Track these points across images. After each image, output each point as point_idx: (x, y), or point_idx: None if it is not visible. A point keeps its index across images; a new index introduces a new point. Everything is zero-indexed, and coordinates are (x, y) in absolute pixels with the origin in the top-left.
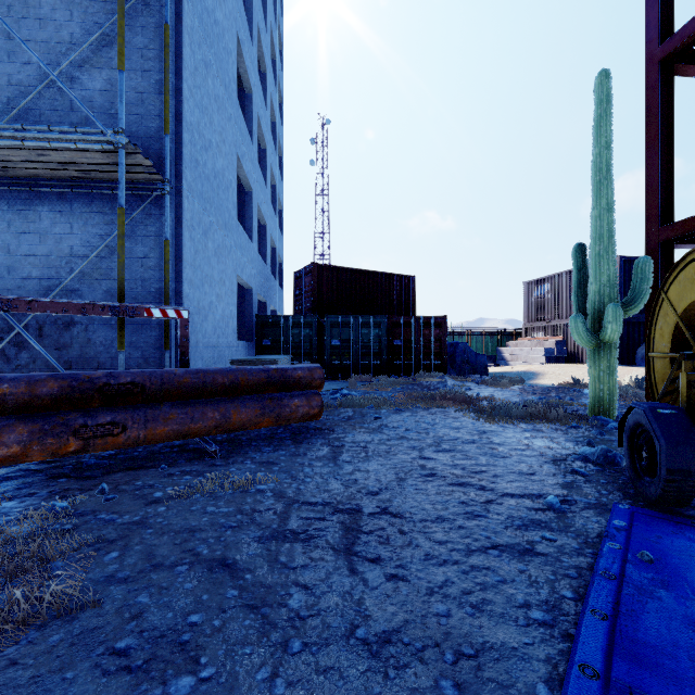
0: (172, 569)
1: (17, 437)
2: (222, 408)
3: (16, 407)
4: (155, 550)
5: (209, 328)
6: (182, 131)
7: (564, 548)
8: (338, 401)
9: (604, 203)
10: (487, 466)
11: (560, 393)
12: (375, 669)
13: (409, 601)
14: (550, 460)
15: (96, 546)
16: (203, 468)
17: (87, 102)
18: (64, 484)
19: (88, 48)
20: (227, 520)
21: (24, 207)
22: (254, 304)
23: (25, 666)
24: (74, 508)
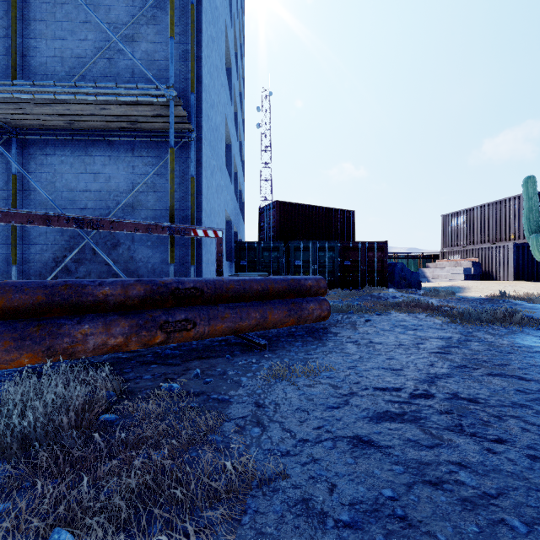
0: (320, 444)
1: (121, 329)
2: (260, 310)
3: (115, 306)
4: (288, 426)
5: (213, 249)
6: (202, 91)
7: None
8: None
9: None
10: (503, 360)
11: (492, 303)
12: None
13: None
14: None
15: (233, 422)
16: (260, 358)
17: (129, 69)
18: (159, 369)
19: (130, 26)
20: (325, 402)
21: (82, 153)
22: (232, 233)
23: (273, 536)
24: (184, 389)
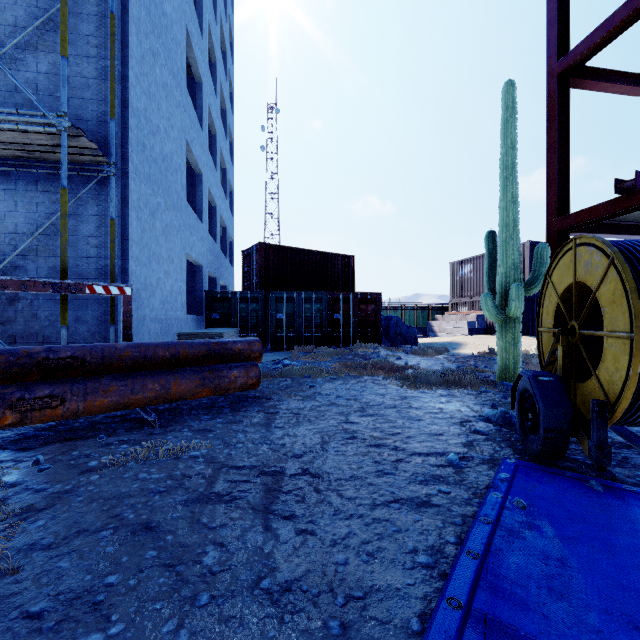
0: (96, 534)
1: None
2: (162, 380)
3: None
4: (83, 516)
5: (156, 303)
6: (129, 117)
7: (455, 500)
8: (278, 371)
9: (510, 196)
10: (403, 428)
11: (478, 361)
12: (273, 615)
13: (314, 552)
14: (457, 422)
15: (23, 516)
16: (141, 437)
17: (32, 84)
18: None
19: (33, 31)
20: (157, 486)
21: None
22: (204, 280)
23: None
24: (6, 480)
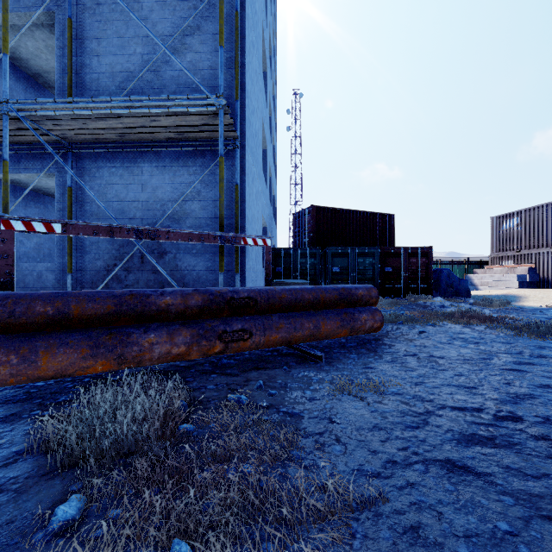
0: (411, 467)
1: (183, 339)
2: (313, 320)
3: (175, 315)
4: (370, 445)
5: (253, 257)
6: (245, 98)
7: None
8: None
9: None
10: None
11: None
12: None
13: None
14: None
15: (311, 438)
16: (318, 370)
17: (175, 80)
18: (220, 379)
19: (176, 38)
20: (402, 420)
21: (130, 164)
22: None
23: None
24: (251, 401)
